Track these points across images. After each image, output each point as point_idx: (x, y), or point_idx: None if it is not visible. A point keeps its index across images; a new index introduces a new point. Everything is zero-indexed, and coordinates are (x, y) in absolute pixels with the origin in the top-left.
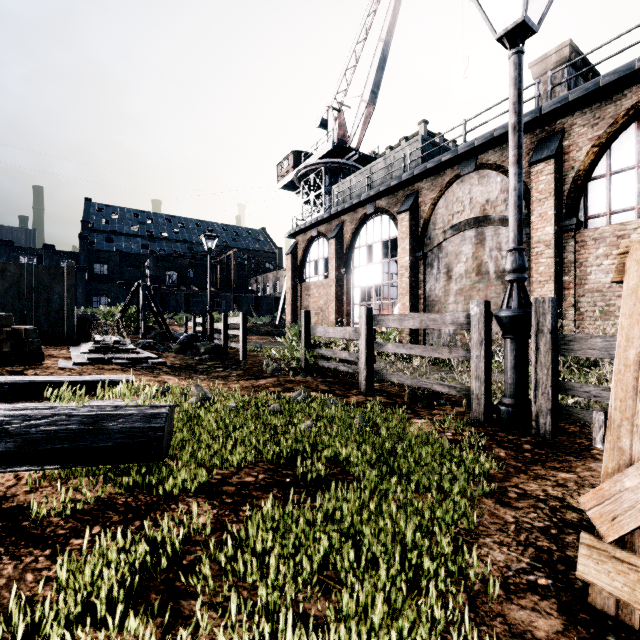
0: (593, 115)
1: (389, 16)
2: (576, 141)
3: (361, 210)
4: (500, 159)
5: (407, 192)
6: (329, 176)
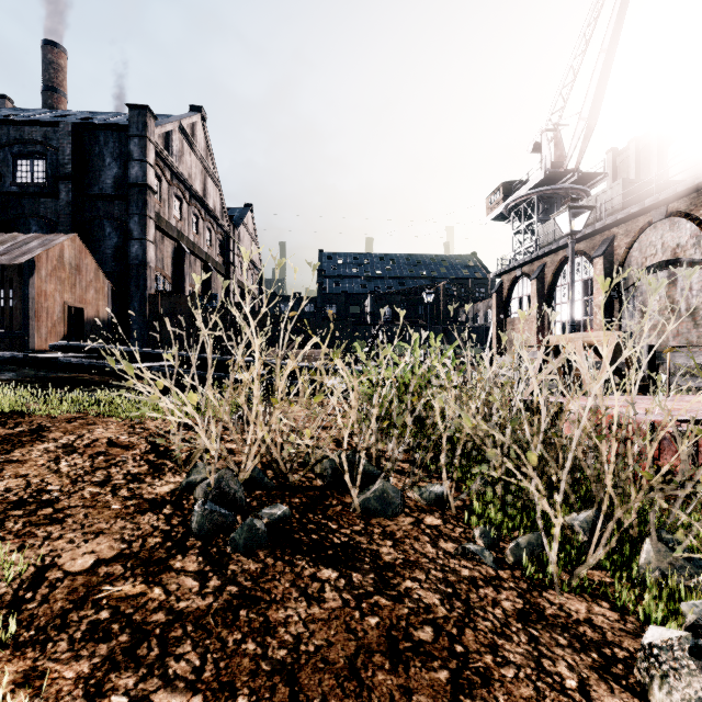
0: None
1: (612, 23)
2: None
3: (561, 253)
4: (689, 208)
5: (603, 237)
6: (542, 202)
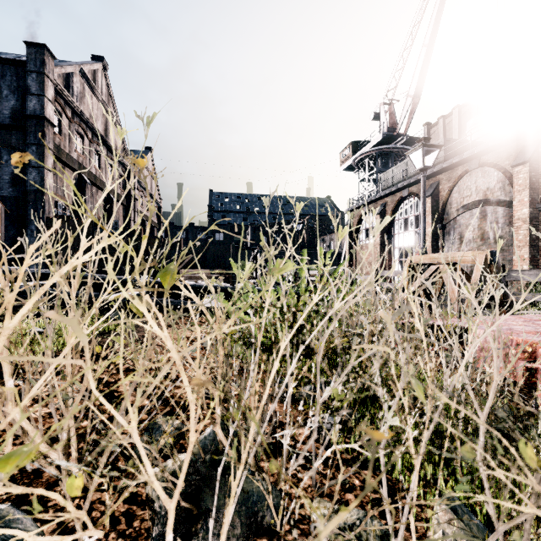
0: None
1: (431, 25)
2: None
3: (398, 194)
4: (496, 160)
5: (431, 182)
6: (381, 158)
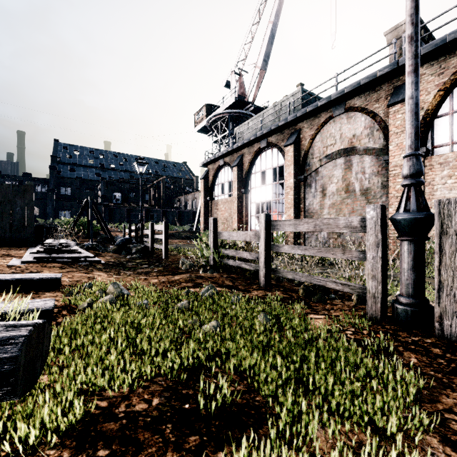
0: (439, 66)
1: (276, 4)
2: (425, 87)
3: (256, 145)
4: (364, 103)
5: (291, 130)
6: (232, 122)
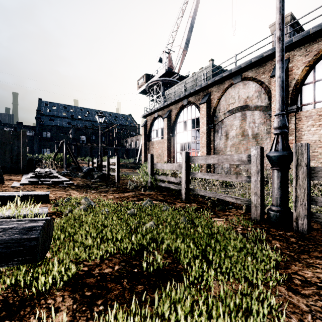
0: (305, 50)
1: (194, 4)
2: (296, 64)
3: (180, 103)
4: (254, 74)
5: (204, 93)
6: (163, 87)
